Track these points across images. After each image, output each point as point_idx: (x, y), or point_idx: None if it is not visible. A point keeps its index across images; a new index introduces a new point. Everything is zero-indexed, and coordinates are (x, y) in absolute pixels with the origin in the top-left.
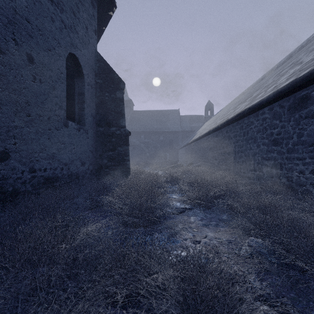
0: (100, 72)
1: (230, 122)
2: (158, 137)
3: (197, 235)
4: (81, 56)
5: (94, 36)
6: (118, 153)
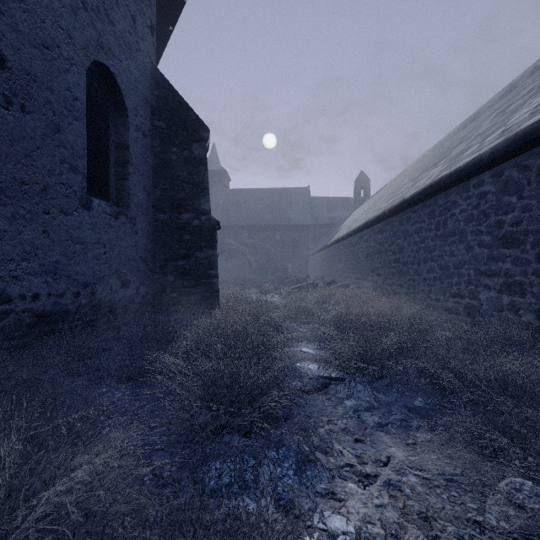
0: (162, 108)
1: (409, 205)
2: (272, 236)
3: (366, 457)
4: (120, 71)
5: (150, 37)
6: (196, 263)
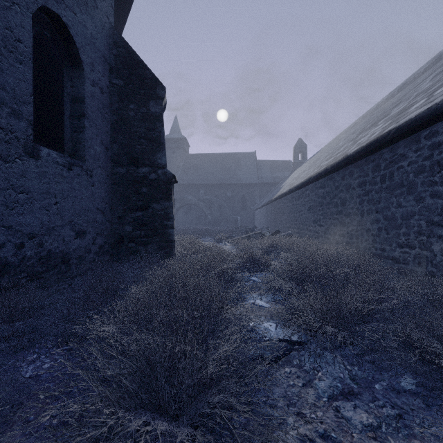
0: (120, 66)
1: (352, 160)
2: (224, 192)
3: None
4: (75, 23)
5: None
6: (153, 215)
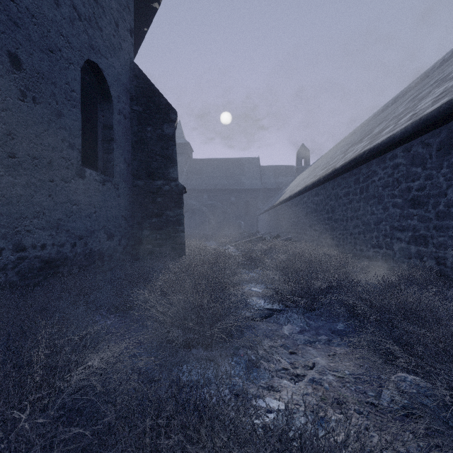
0: (139, 95)
1: (339, 173)
2: (228, 198)
3: (297, 363)
4: (107, 67)
5: (130, 38)
6: (166, 221)
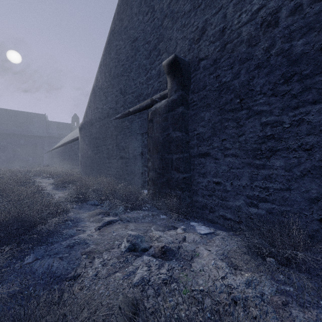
0: None
1: (63, 145)
2: (18, 140)
3: None
4: None
5: None
6: None
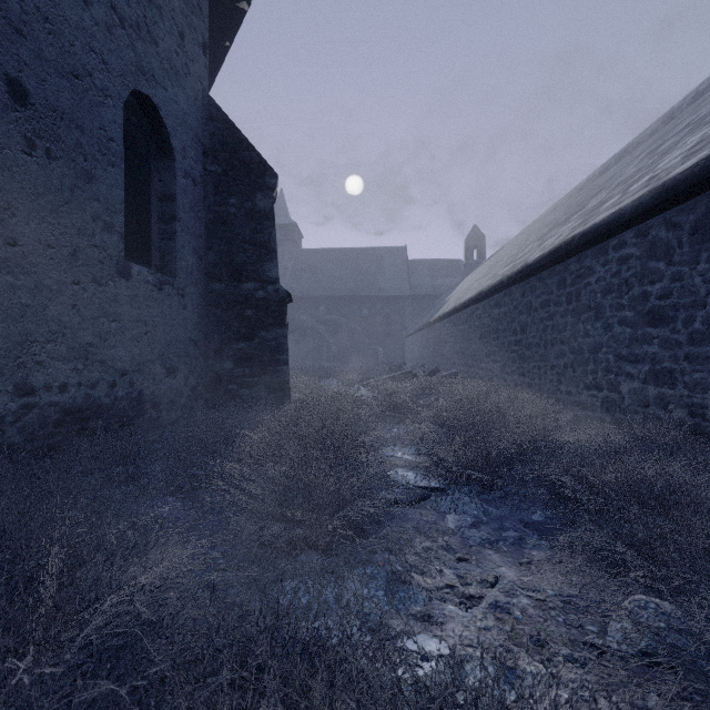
0: (217, 147)
1: (533, 271)
2: (358, 310)
3: (470, 577)
4: (165, 102)
5: (202, 57)
6: (260, 346)
